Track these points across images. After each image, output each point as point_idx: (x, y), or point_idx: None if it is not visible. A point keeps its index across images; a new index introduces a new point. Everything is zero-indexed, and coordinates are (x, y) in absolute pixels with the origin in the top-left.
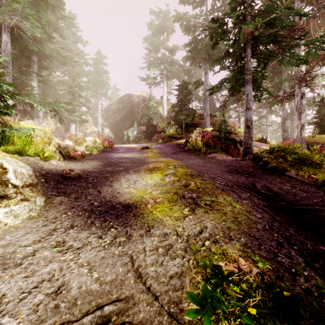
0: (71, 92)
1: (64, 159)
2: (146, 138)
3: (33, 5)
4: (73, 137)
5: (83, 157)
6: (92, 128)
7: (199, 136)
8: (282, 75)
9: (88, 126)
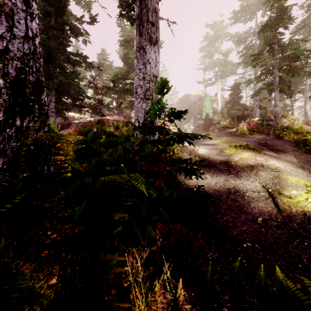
0: None
1: None
2: (204, 129)
3: None
4: None
5: None
6: None
7: (245, 124)
8: None
9: None
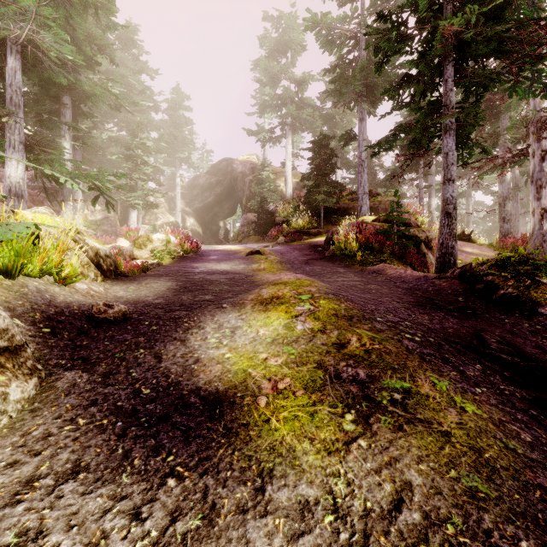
0: (130, 157)
1: (105, 277)
2: (257, 234)
3: (61, 5)
4: (132, 234)
5: (144, 270)
6: (165, 217)
7: (352, 231)
8: (500, 120)
9: (158, 214)
